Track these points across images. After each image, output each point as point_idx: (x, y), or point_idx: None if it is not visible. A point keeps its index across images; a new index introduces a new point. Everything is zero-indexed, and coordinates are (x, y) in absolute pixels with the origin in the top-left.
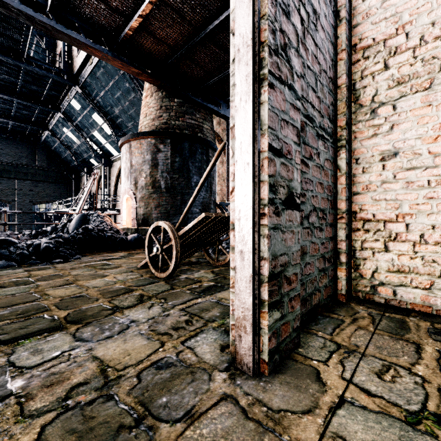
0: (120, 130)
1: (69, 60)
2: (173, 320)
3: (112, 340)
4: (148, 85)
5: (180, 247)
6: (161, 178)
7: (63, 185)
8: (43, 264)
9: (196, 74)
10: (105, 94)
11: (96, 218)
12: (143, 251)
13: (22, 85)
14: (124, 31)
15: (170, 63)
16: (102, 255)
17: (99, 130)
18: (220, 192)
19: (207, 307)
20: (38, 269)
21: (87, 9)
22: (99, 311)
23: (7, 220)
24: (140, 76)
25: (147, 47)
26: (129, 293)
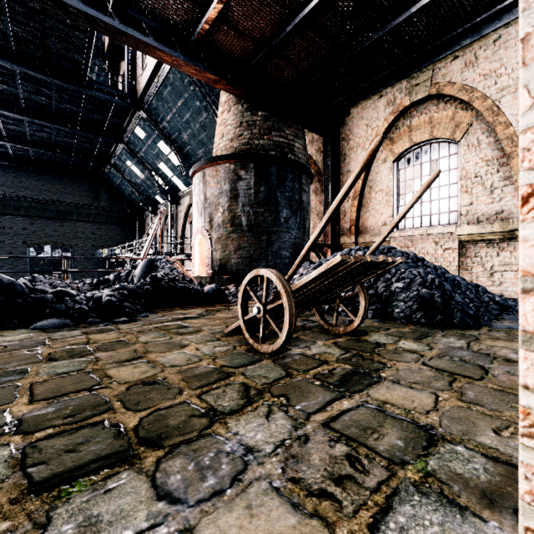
0: (189, 160)
1: (133, 81)
2: (322, 452)
3: (224, 502)
4: (225, 97)
5: (294, 307)
6: (242, 213)
7: (126, 226)
8: (105, 324)
9: (286, 77)
10: (172, 117)
11: (164, 264)
12: (225, 308)
13: (84, 115)
14: (199, 26)
15: (254, 64)
16: (174, 312)
17: (165, 161)
18: (312, 231)
19: (369, 423)
20: (98, 330)
21: (155, 2)
22: (187, 419)
23: (69, 267)
24: (217, 84)
25: (226, 45)
26: (226, 380)
